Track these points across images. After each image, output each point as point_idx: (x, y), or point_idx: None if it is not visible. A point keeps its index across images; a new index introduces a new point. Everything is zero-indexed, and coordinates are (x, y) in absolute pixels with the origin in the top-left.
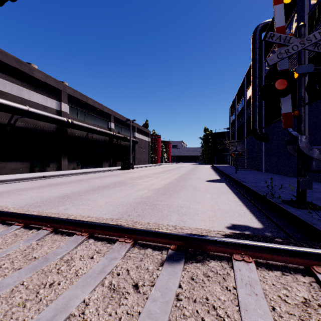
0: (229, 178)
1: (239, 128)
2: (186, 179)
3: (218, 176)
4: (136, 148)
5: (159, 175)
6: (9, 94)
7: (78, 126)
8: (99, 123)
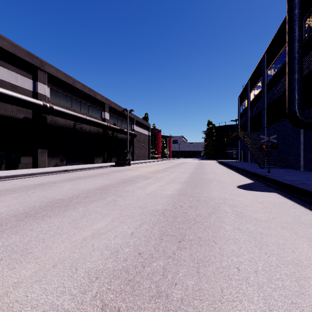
0: (269, 181)
1: (254, 117)
2: (203, 182)
3: (245, 177)
4: (135, 142)
5: (161, 175)
6: None
7: (60, 113)
8: (90, 112)
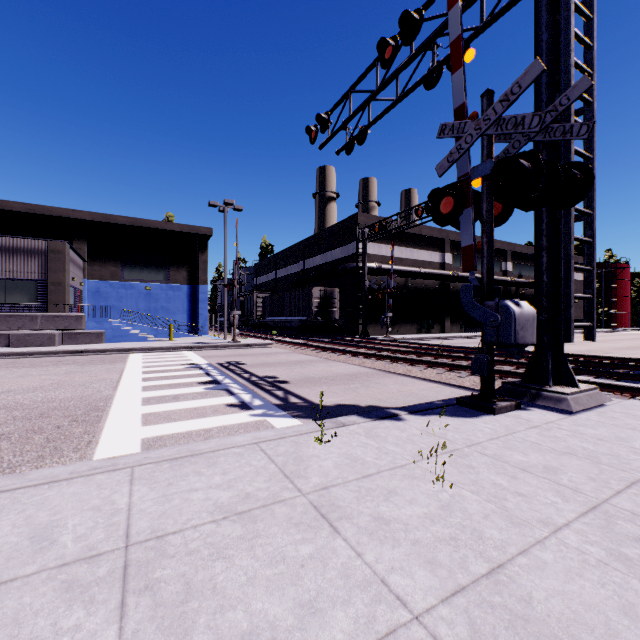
0: None
1: None
2: (635, 349)
3: None
4: None
5: (591, 344)
6: (404, 259)
7: (463, 279)
8: None
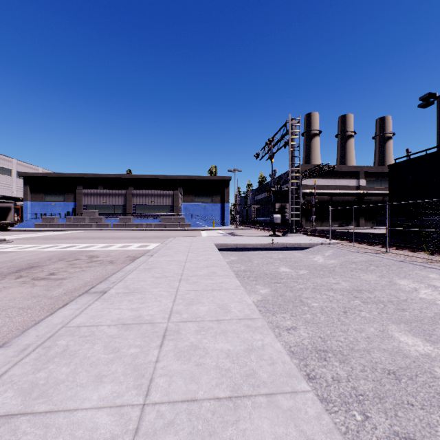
0: None
1: None
2: None
3: None
4: None
5: None
6: (330, 185)
7: (372, 194)
8: None
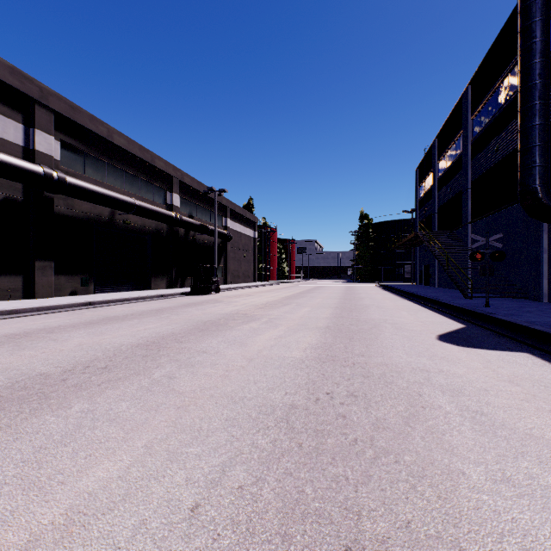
0: (497, 325)
1: (448, 204)
2: (365, 328)
3: (444, 317)
4: (229, 250)
5: (279, 313)
6: None
7: (80, 190)
8: (142, 192)
